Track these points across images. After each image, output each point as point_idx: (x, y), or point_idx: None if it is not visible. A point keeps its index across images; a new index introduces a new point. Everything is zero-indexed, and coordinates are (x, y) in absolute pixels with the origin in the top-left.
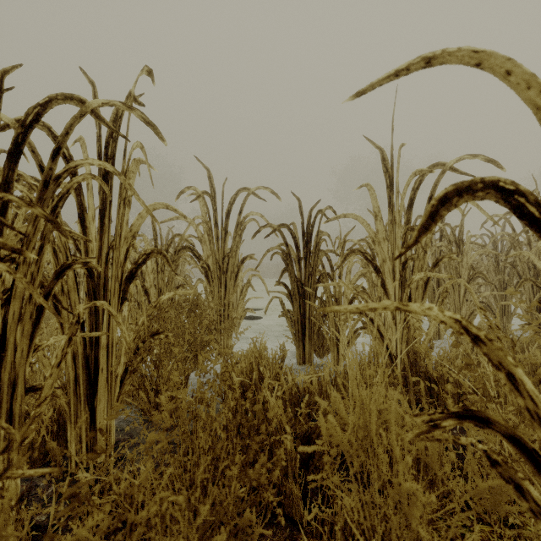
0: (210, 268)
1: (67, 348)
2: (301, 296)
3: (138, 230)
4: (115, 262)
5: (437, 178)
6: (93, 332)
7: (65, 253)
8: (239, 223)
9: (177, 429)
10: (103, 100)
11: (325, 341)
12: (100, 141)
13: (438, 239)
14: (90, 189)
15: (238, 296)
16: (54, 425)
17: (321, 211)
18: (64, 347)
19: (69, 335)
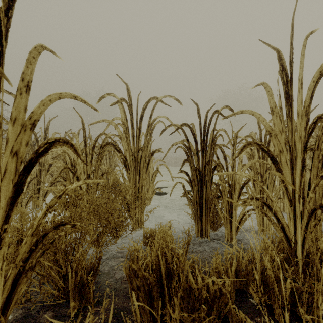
0: (126, 159)
1: None
2: (199, 181)
3: (39, 118)
4: None
5: None
6: None
7: None
8: (150, 124)
9: None
10: None
11: (217, 217)
12: None
13: None
14: None
15: (150, 179)
16: None
17: (217, 111)
18: None
19: None
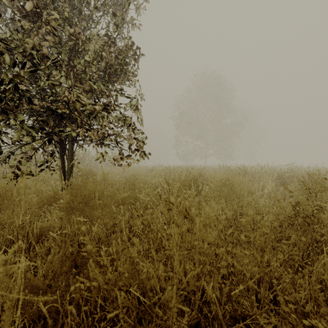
0: None
1: None
2: None
3: None
4: None
5: None
6: None
7: None
8: None
9: None
10: None
11: None
12: None
13: None
14: None
15: None
16: None
17: None
18: None
19: None
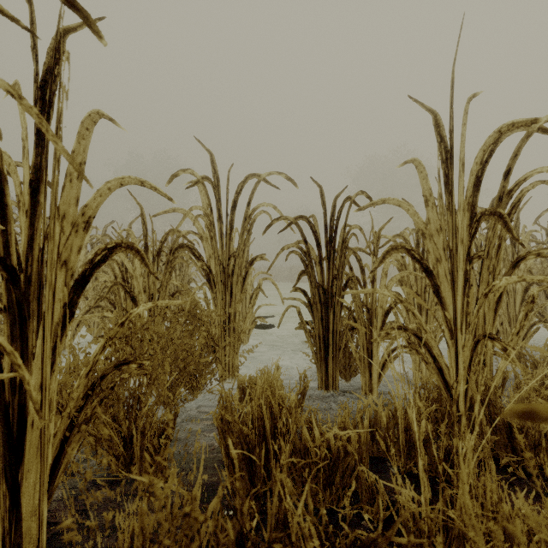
0: (211, 270)
1: None
2: (323, 305)
3: (95, 213)
4: (49, 259)
5: (517, 145)
6: None
7: None
8: (247, 216)
9: None
10: None
11: (351, 359)
12: (37, 82)
13: (484, 236)
14: (26, 154)
15: (248, 303)
16: None
17: (350, 198)
18: None
19: None
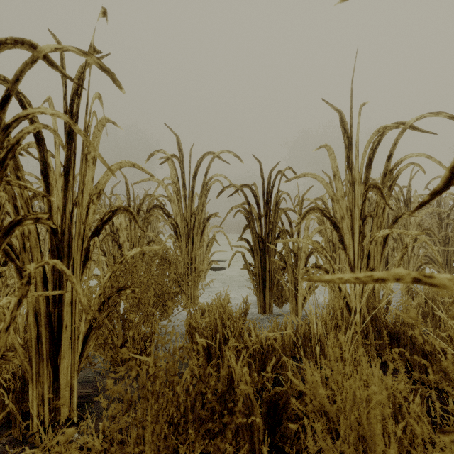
0: (178, 225)
1: (16, 311)
2: (262, 250)
3: (104, 187)
4: (78, 219)
5: (396, 137)
6: (51, 291)
7: (27, 209)
8: (205, 184)
9: (126, 414)
10: (56, 45)
11: (283, 292)
12: (66, 99)
13: None
14: (57, 147)
15: (205, 249)
16: (17, 383)
17: (281, 172)
18: (13, 310)
19: (19, 297)
